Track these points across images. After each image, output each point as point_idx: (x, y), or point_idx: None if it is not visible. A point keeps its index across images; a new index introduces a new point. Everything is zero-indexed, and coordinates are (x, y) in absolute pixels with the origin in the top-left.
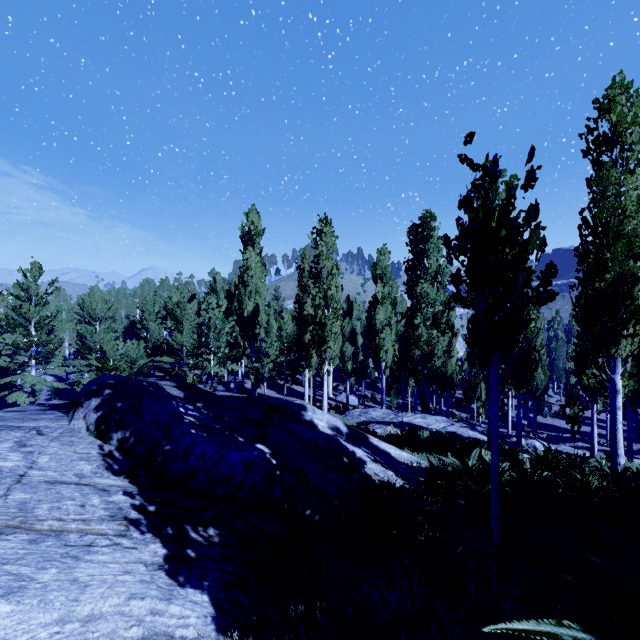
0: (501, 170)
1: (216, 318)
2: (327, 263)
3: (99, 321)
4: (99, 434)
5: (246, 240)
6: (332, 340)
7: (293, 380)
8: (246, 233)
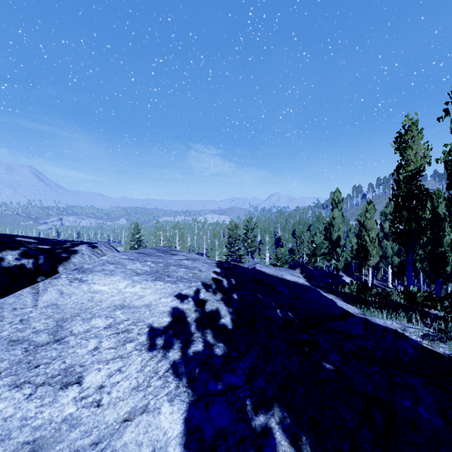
0: (440, 195)
1: (319, 242)
2: (370, 222)
3: (267, 237)
4: (301, 273)
5: (333, 205)
6: (372, 256)
7: (360, 273)
8: (333, 202)
